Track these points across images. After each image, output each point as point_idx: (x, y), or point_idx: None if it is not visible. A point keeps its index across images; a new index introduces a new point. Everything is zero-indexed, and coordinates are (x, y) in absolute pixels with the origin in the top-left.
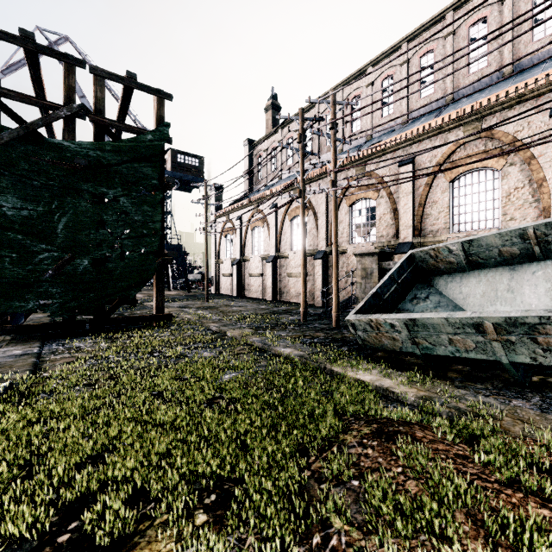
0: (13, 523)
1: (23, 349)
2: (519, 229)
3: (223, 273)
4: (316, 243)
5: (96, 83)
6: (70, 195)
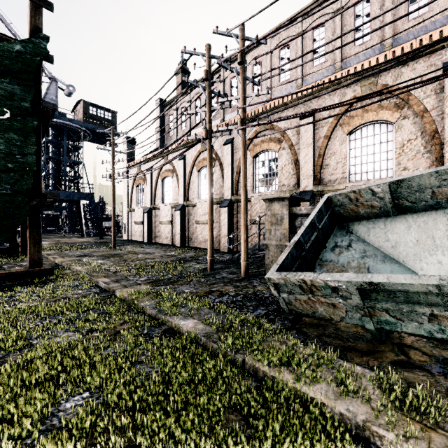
0: None
1: None
2: None
3: (135, 221)
4: (222, 192)
5: None
6: None
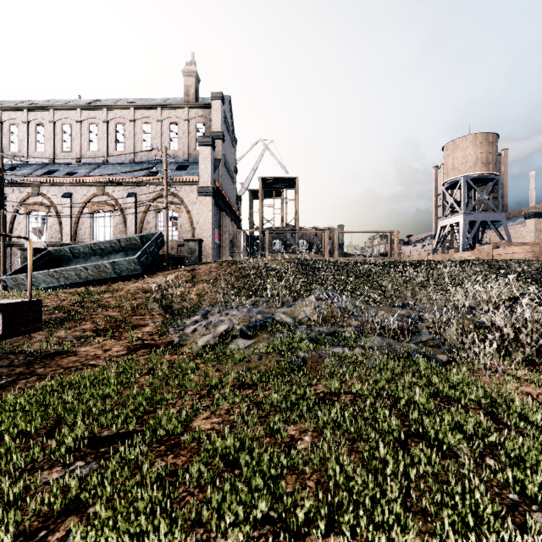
0: None
1: None
2: (87, 244)
3: None
4: None
5: None
6: None
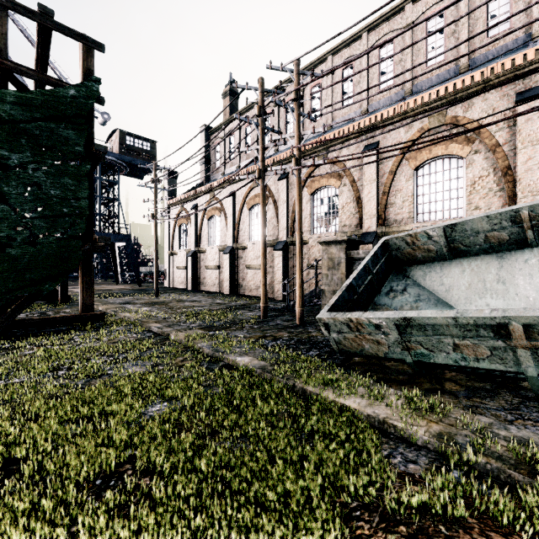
0: None
1: None
2: (511, 211)
3: (177, 266)
4: (277, 233)
5: None
6: None
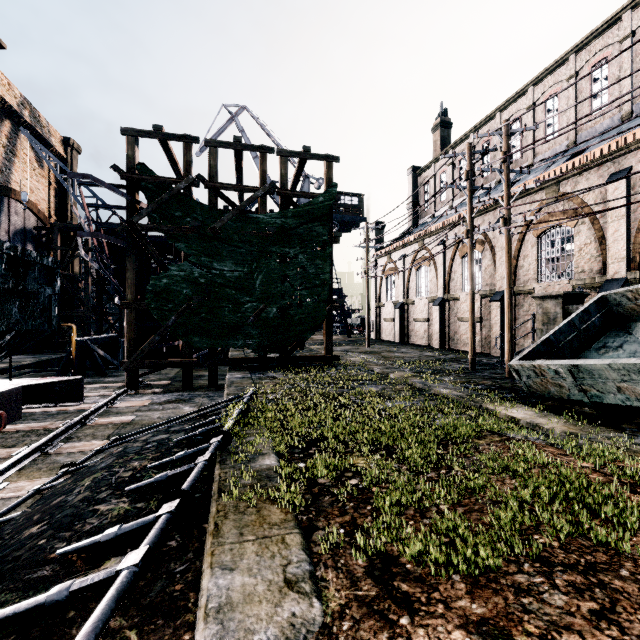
0: (286, 443)
1: (241, 374)
2: None
3: (384, 318)
4: (494, 283)
5: (281, 162)
6: (264, 257)
